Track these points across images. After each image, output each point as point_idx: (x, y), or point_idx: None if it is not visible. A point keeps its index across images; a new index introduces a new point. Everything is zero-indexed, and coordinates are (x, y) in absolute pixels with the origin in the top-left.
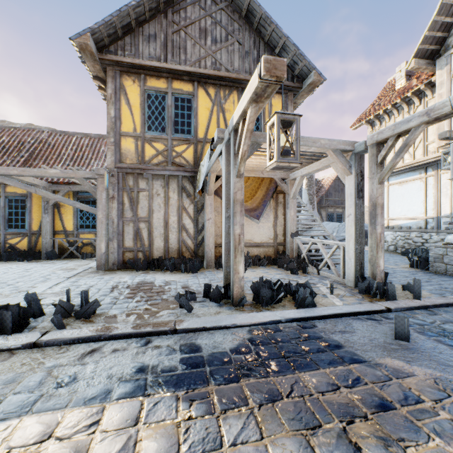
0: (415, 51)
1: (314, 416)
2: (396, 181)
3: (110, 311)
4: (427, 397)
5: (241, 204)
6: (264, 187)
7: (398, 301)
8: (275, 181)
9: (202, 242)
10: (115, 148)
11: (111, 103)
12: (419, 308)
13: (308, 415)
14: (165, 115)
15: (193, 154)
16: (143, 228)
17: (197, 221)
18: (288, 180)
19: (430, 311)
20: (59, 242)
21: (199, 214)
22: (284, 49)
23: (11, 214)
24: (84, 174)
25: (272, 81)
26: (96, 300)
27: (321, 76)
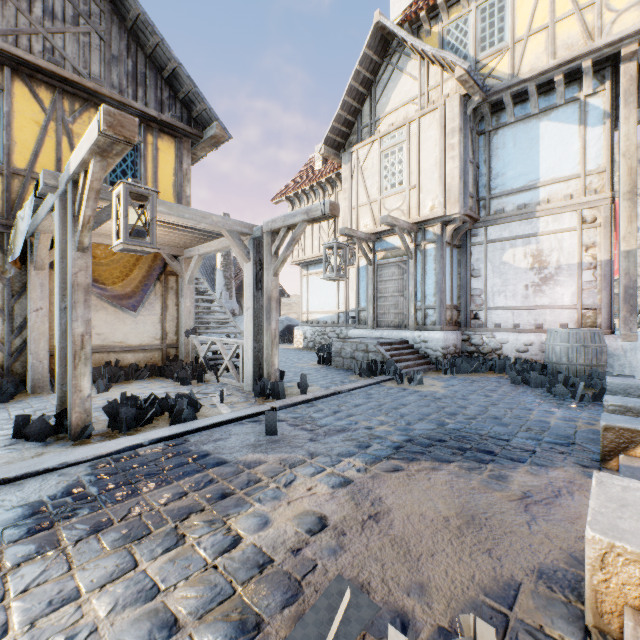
0: (325, 137)
1: (147, 527)
2: (315, 271)
3: None
4: (267, 476)
5: (87, 291)
6: (145, 265)
7: (287, 399)
8: (163, 257)
9: (24, 349)
10: None
11: None
12: (303, 402)
13: (141, 529)
14: None
15: (2, 194)
16: None
17: (11, 312)
18: (183, 257)
19: (311, 403)
20: None
21: (16, 301)
22: (176, 77)
23: None
24: None
25: (119, 139)
26: None
27: (226, 132)
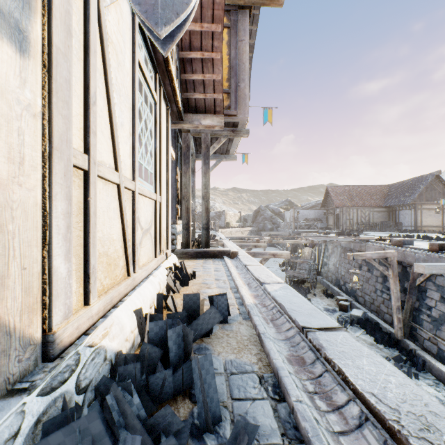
0: None
1: None
2: None
3: None
4: None
5: None
6: None
7: None
8: None
9: None
10: None
11: None
12: None
13: None
14: None
15: None
16: None
17: None
18: None
19: None
20: None
21: None
22: None
23: None
24: None
25: None
26: (444, 237)
27: None
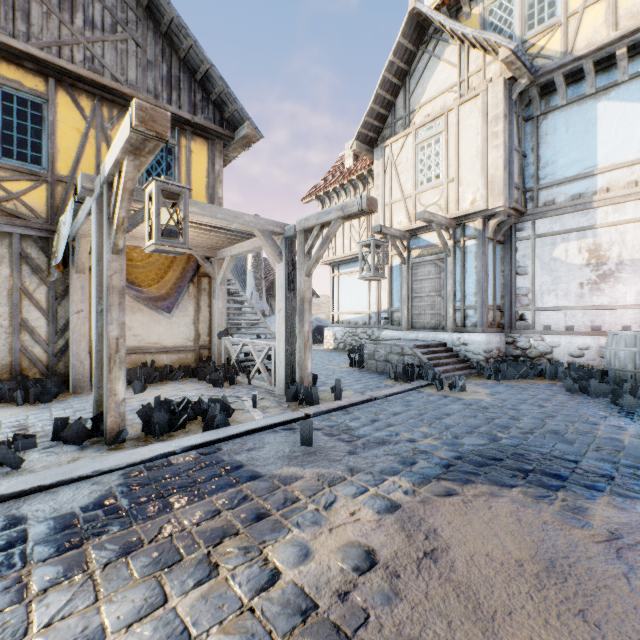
0: (357, 133)
1: (178, 552)
2: (345, 271)
3: None
4: (305, 495)
5: (121, 294)
6: (179, 267)
7: (321, 405)
8: (196, 259)
9: (67, 349)
10: None
11: None
12: (337, 409)
13: (171, 554)
14: None
15: (47, 200)
16: None
17: (54, 314)
18: (215, 259)
19: (346, 410)
20: None
21: (59, 303)
22: (209, 79)
23: None
24: None
25: (151, 135)
26: None
27: (258, 132)
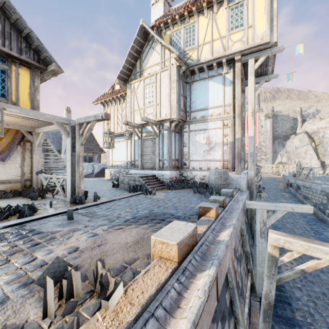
0: (118, 75)
1: None
2: (116, 140)
3: None
4: (60, 236)
5: None
6: (10, 136)
7: (86, 204)
8: (22, 132)
9: None
10: None
11: None
12: (94, 205)
13: None
14: None
15: None
16: None
17: None
18: (34, 133)
19: (98, 205)
20: None
21: None
22: (30, 37)
23: None
24: None
25: None
26: None
27: (60, 69)
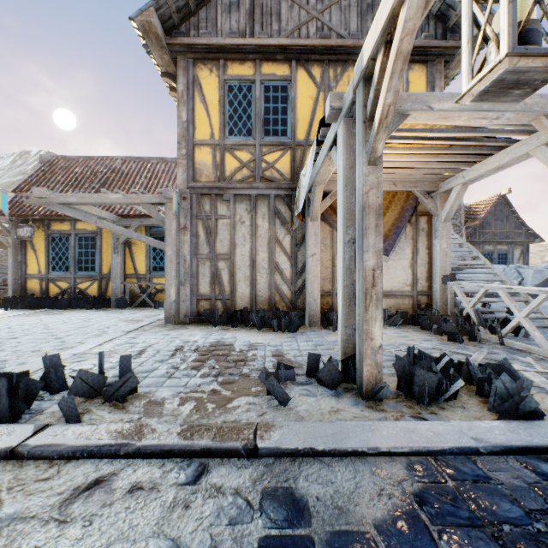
0: None
1: None
2: None
3: (158, 390)
4: None
5: (377, 214)
6: (397, 207)
7: None
8: (415, 196)
9: (303, 288)
10: (187, 163)
11: (182, 103)
12: None
13: None
14: (251, 112)
15: (290, 164)
16: (222, 269)
17: (295, 258)
18: (436, 193)
19: None
20: (131, 287)
21: (298, 249)
22: None
23: (81, 255)
24: (150, 198)
25: None
26: (132, 374)
27: None
